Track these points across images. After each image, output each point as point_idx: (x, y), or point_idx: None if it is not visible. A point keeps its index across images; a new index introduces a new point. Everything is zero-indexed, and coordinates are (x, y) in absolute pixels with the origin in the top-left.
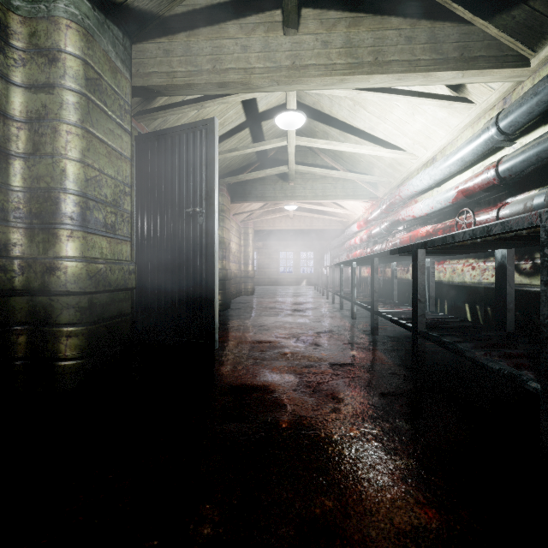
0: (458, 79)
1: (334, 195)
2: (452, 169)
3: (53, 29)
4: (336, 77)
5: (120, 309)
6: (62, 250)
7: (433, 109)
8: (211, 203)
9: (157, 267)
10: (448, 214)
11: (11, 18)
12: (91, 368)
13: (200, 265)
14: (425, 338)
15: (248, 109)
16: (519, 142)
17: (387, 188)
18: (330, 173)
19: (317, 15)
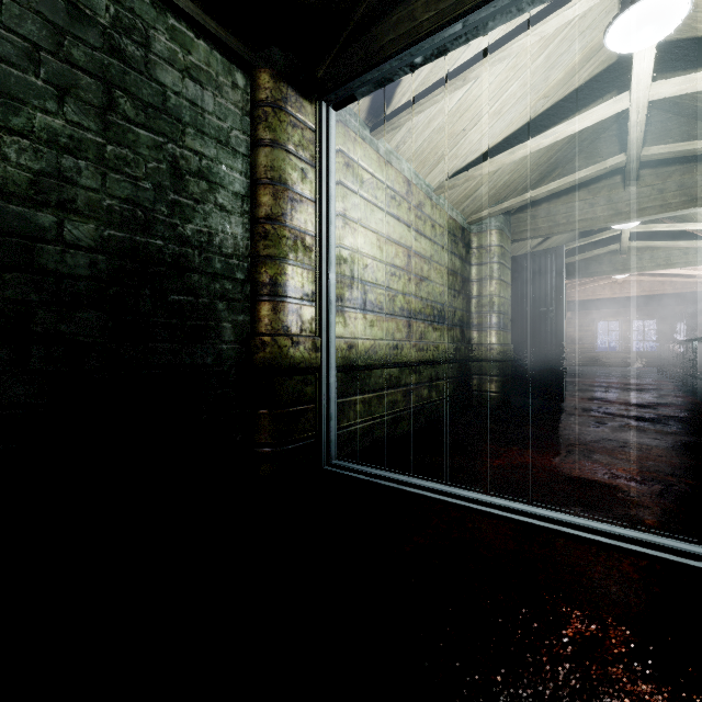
0: None
1: (683, 262)
2: None
3: (489, 236)
4: (671, 212)
5: (508, 371)
6: (493, 340)
7: None
8: (560, 303)
9: (515, 347)
10: None
11: (470, 236)
12: (502, 399)
13: (551, 346)
14: None
15: None
16: None
17: None
18: (675, 244)
19: (653, 172)
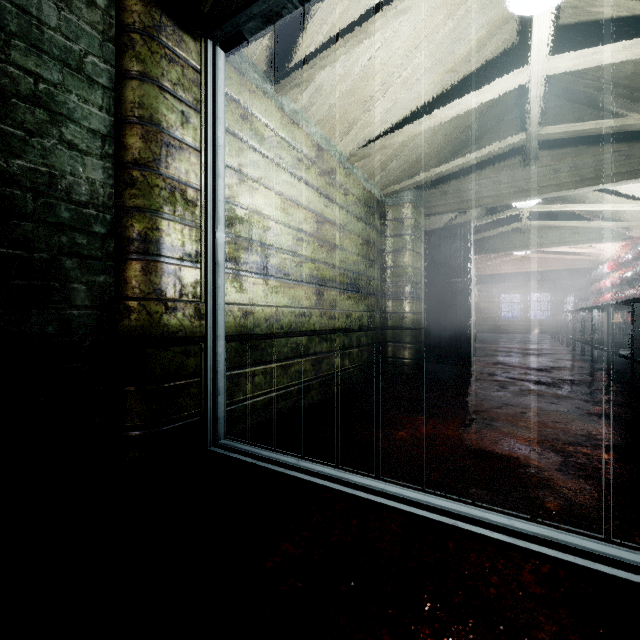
0: None
1: (573, 241)
2: None
3: (403, 209)
4: (565, 191)
5: (421, 339)
6: (406, 309)
7: None
8: (468, 275)
9: (428, 316)
10: None
11: (386, 208)
12: (415, 365)
13: (460, 314)
14: (637, 363)
15: None
16: None
17: None
18: (567, 224)
19: (549, 154)
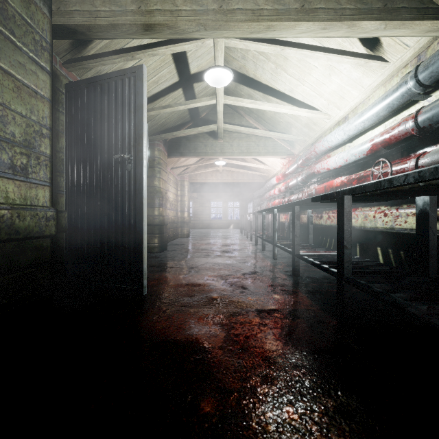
0: (380, 31)
1: (257, 152)
2: (366, 124)
3: None
4: (263, 23)
5: (34, 258)
6: None
7: (349, 69)
8: (139, 150)
9: (87, 213)
10: (360, 166)
11: None
12: None
13: (129, 212)
14: (354, 286)
15: (181, 69)
16: (434, 95)
17: (302, 146)
18: (254, 131)
19: None
